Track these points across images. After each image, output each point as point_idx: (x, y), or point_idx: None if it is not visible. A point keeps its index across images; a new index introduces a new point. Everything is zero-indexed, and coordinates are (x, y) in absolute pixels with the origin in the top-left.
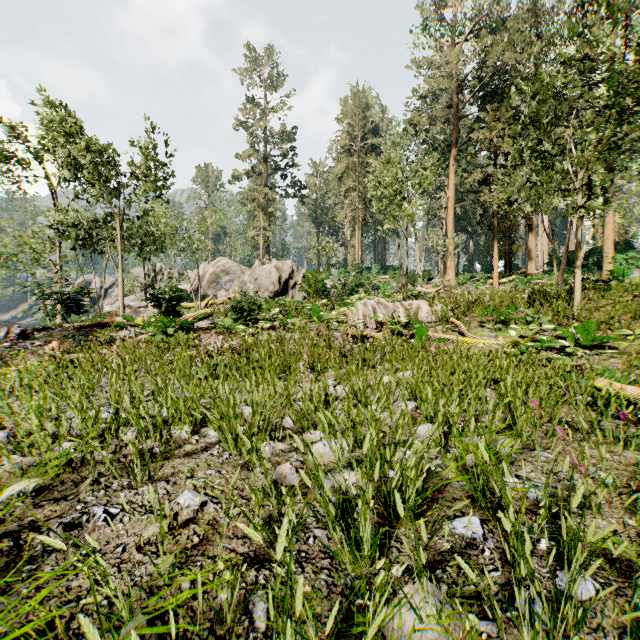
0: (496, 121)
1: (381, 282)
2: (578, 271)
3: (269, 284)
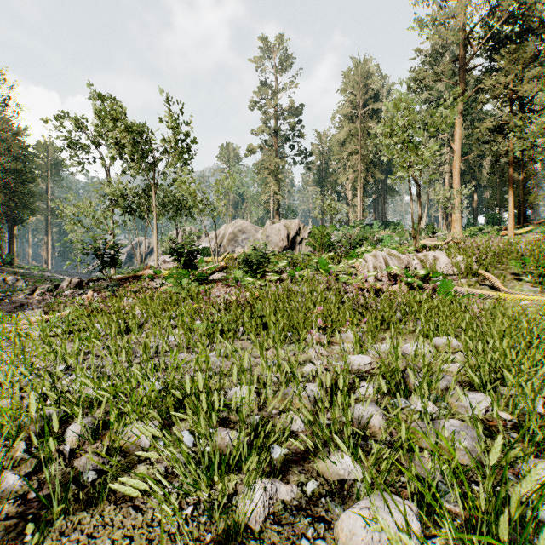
0: (512, 65)
1: (384, 236)
2: None
3: (278, 240)
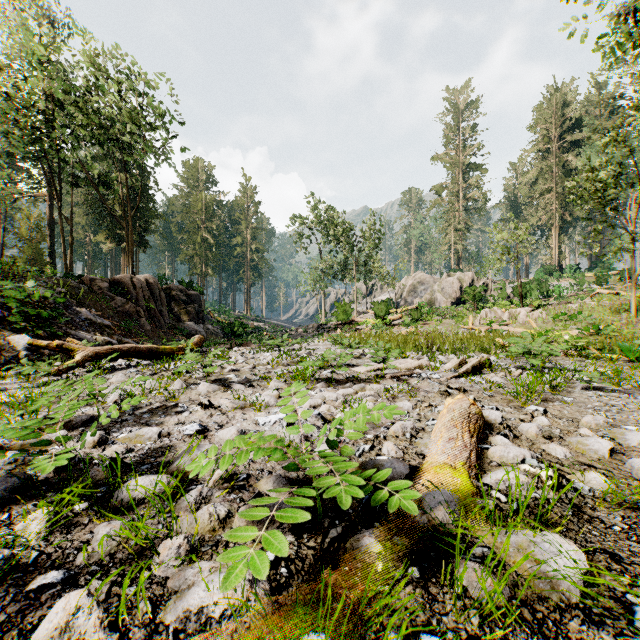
0: None
1: (555, 286)
2: (631, 288)
3: (452, 292)
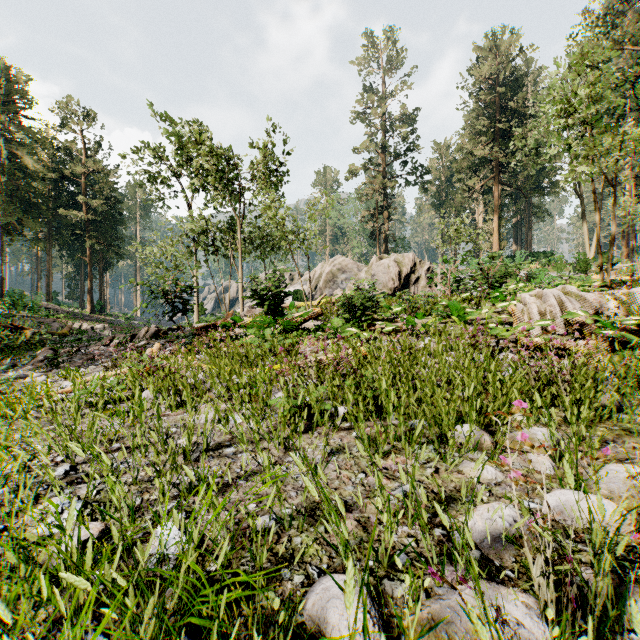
0: None
1: (535, 271)
2: None
3: (387, 280)
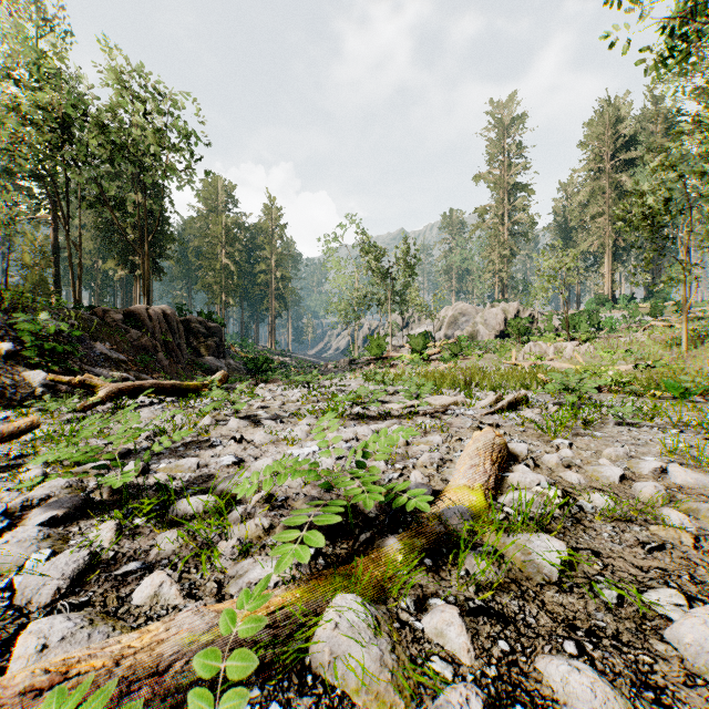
0: None
1: (607, 318)
2: (682, 320)
3: (495, 324)
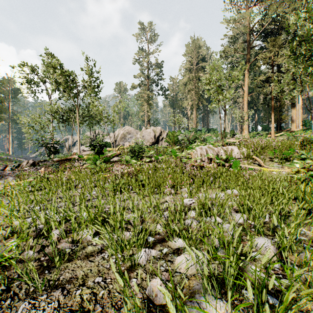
0: (273, 47)
1: (207, 137)
2: None
3: (149, 138)
